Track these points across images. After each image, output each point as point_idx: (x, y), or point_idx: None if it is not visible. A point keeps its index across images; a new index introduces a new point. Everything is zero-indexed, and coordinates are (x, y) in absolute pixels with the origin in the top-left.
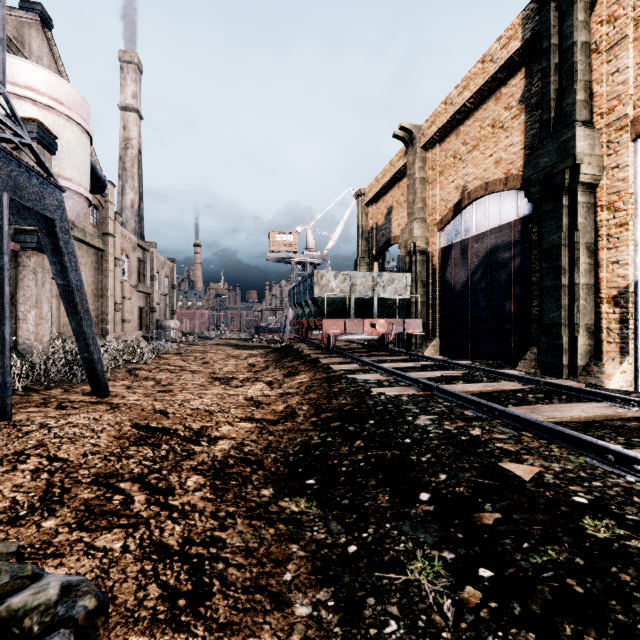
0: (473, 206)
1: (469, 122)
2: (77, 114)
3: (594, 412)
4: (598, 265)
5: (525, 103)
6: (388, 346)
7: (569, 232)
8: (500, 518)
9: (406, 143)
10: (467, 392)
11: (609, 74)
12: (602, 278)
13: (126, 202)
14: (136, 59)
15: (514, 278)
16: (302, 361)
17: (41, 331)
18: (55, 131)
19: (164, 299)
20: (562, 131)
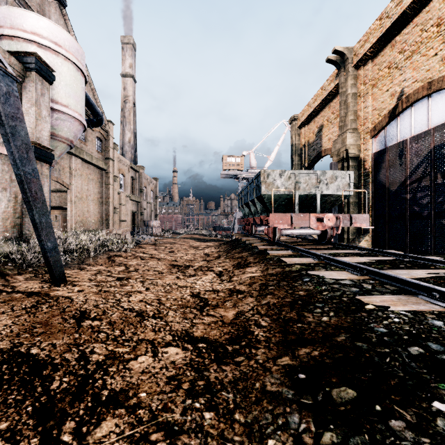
0: (412, 108)
1: (407, 30)
2: (72, 55)
3: None
4: None
5: None
6: (329, 240)
7: None
8: None
9: (338, 66)
10: None
11: None
12: None
13: (125, 140)
14: (132, 41)
15: None
16: (250, 252)
17: None
18: (54, 68)
19: (150, 206)
20: None
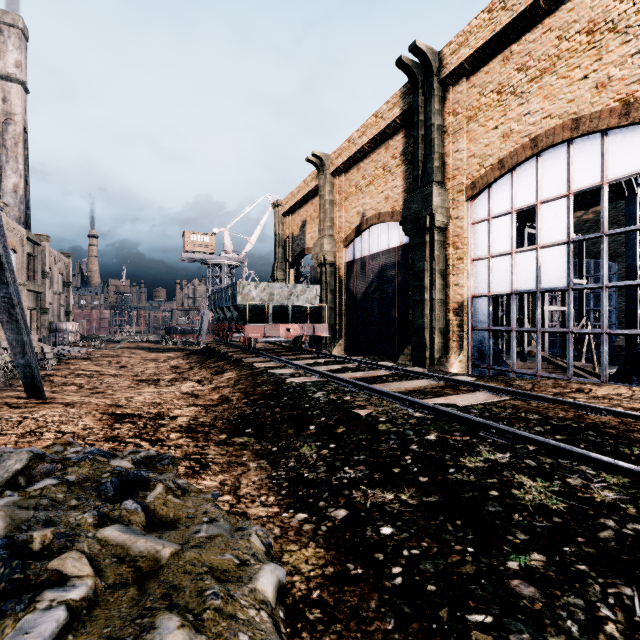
0: (370, 230)
1: (367, 161)
2: None
3: (418, 385)
4: (447, 286)
5: (405, 157)
6: (301, 346)
7: (430, 261)
8: (345, 430)
9: (318, 168)
10: (352, 378)
11: (453, 151)
12: (449, 295)
13: (7, 186)
14: (21, 23)
15: (398, 291)
16: (226, 361)
17: None
18: None
19: (58, 298)
20: (425, 187)
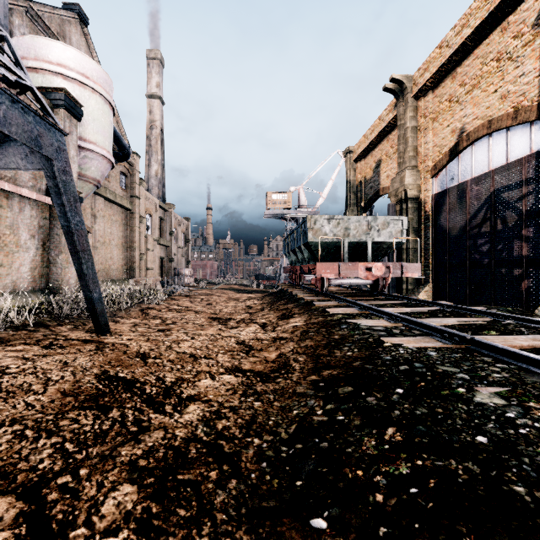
0: (472, 147)
1: (468, 61)
2: (100, 87)
3: None
4: None
5: None
6: (382, 291)
7: None
8: None
9: (396, 95)
10: (513, 347)
11: None
12: None
13: (151, 172)
14: (159, 55)
15: (526, 218)
16: (296, 304)
17: (68, 273)
18: (82, 101)
19: (181, 251)
20: None
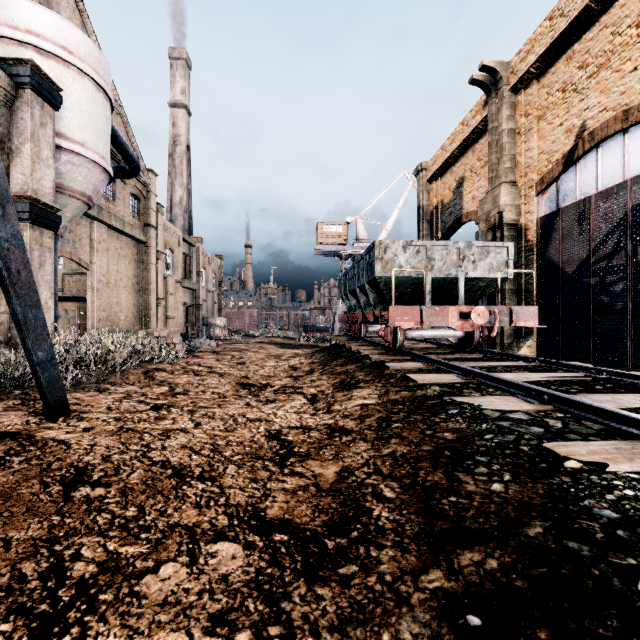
0: (598, 150)
1: (591, 34)
2: (91, 67)
3: None
4: None
5: None
6: (477, 346)
7: None
8: None
9: (487, 89)
10: None
11: None
12: None
13: (175, 199)
14: (184, 54)
15: None
16: (359, 365)
17: None
18: (63, 85)
19: (211, 296)
20: None
